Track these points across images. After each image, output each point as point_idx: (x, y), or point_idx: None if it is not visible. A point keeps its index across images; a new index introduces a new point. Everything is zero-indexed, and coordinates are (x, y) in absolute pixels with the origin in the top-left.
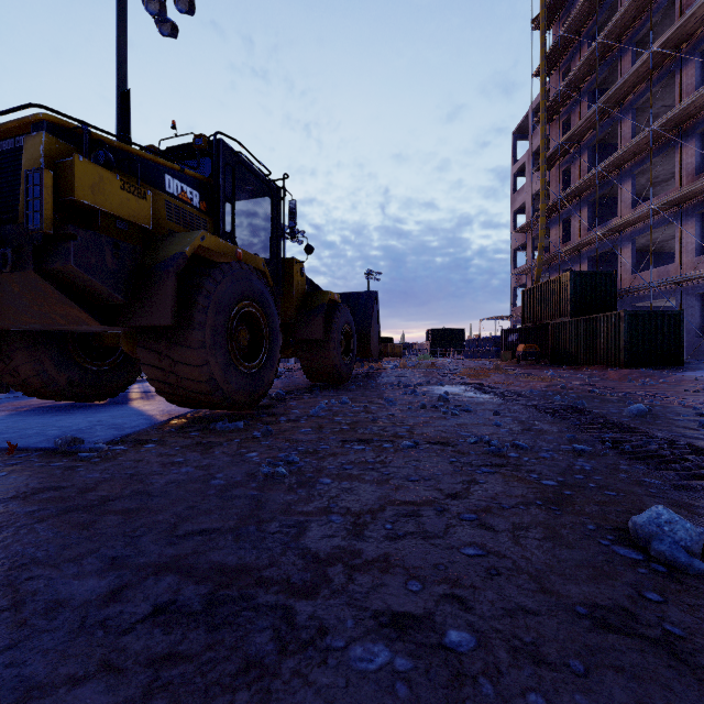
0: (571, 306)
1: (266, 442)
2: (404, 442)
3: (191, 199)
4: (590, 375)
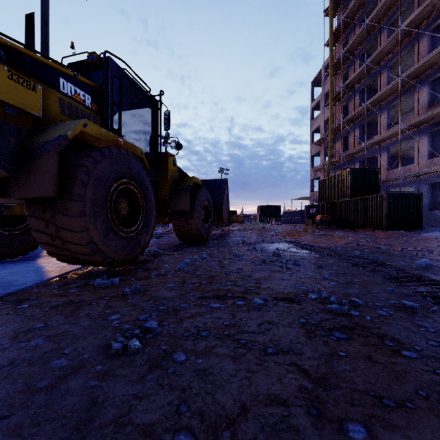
0: (350, 190)
1: (132, 300)
2: (255, 300)
3: (84, 100)
4: (365, 235)
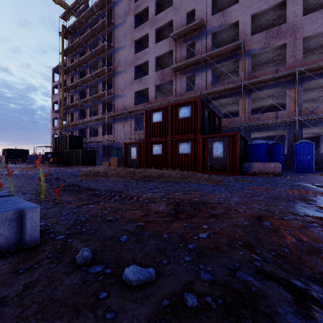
0: (69, 146)
1: None
2: None
3: None
4: (69, 168)
